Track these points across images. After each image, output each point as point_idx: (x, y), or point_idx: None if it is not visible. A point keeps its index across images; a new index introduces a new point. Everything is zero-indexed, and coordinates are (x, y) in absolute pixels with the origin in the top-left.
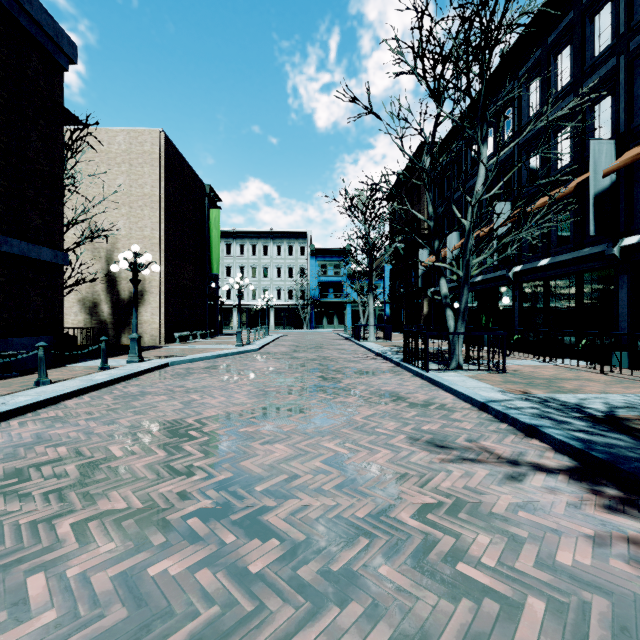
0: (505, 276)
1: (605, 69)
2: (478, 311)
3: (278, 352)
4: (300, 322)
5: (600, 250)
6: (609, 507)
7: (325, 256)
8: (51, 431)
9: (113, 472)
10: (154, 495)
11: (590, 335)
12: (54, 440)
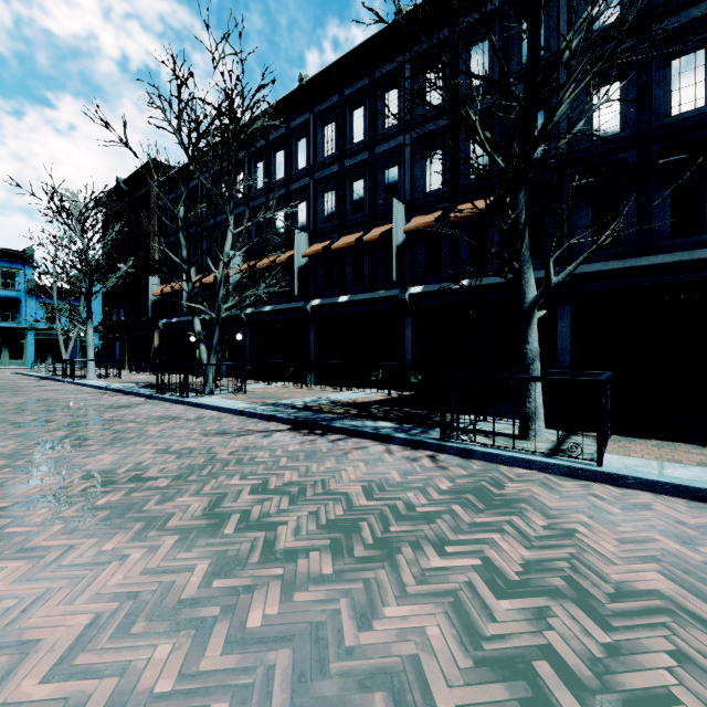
0: (239, 316)
1: (303, 182)
2: None
3: None
4: None
5: (301, 306)
6: (305, 435)
7: None
8: None
9: None
10: (29, 495)
11: (295, 364)
12: None
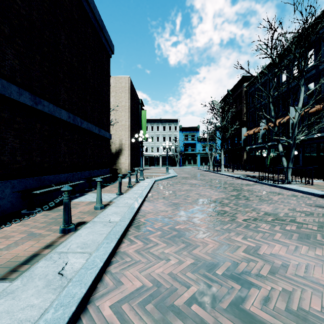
0: None
1: None
2: (277, 158)
3: (188, 176)
4: (174, 163)
5: None
6: None
7: (187, 131)
8: (171, 201)
9: (223, 211)
10: (250, 216)
11: None
12: (180, 203)
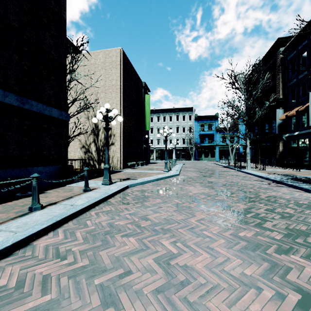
0: None
1: None
2: None
3: (193, 176)
4: (189, 156)
5: None
6: None
7: (203, 120)
8: None
9: None
10: None
11: None
12: None
